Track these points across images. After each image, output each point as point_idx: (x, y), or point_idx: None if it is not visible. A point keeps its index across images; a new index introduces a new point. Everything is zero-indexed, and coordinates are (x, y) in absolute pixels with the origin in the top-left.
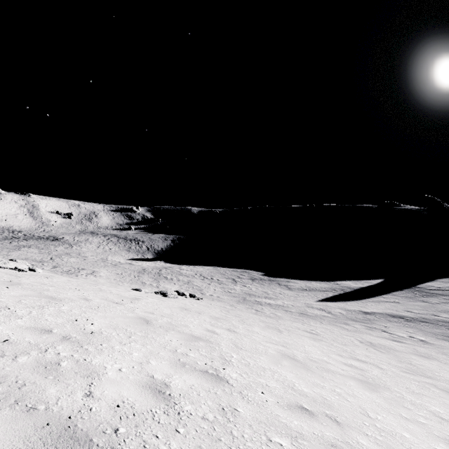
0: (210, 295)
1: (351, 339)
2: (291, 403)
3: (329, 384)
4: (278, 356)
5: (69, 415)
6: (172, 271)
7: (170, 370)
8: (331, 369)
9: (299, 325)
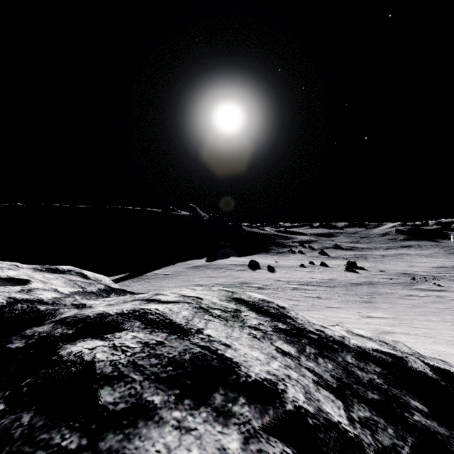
0: None
1: None
2: None
3: None
4: None
5: None
6: None
7: None
8: None
9: None
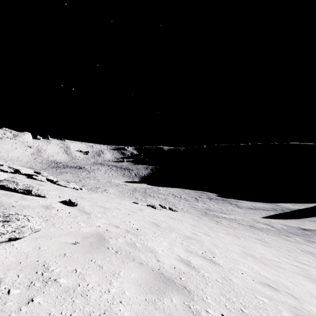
0: (182, 209)
1: (294, 248)
2: (261, 281)
3: (283, 275)
4: (243, 254)
5: (157, 268)
6: (153, 191)
7: (186, 254)
8: (282, 266)
9: (250, 234)
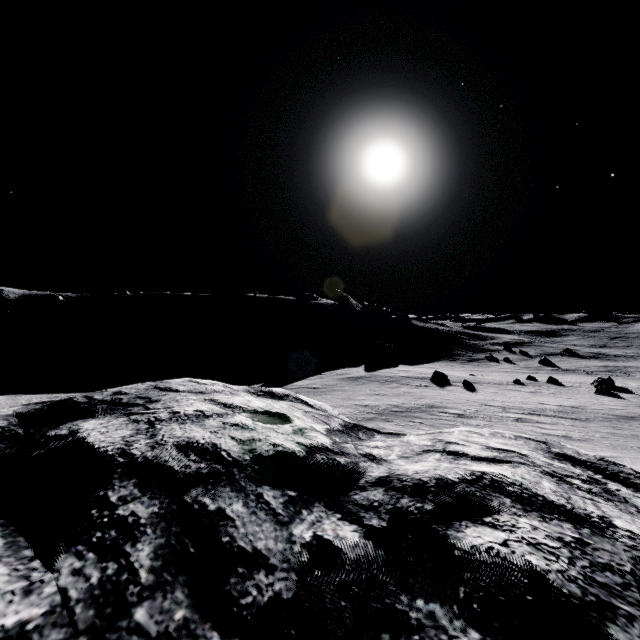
0: None
1: None
2: None
3: None
4: None
5: None
6: None
7: None
8: None
9: None
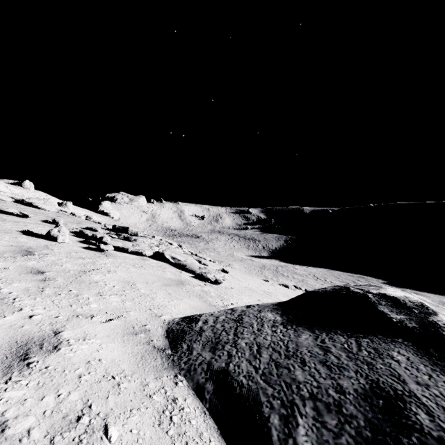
0: None
1: None
2: None
3: None
4: None
5: None
6: (287, 270)
7: None
8: None
9: None
